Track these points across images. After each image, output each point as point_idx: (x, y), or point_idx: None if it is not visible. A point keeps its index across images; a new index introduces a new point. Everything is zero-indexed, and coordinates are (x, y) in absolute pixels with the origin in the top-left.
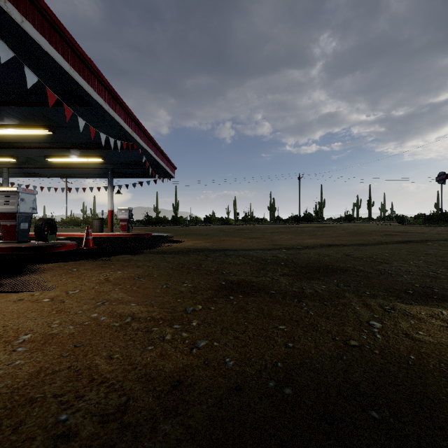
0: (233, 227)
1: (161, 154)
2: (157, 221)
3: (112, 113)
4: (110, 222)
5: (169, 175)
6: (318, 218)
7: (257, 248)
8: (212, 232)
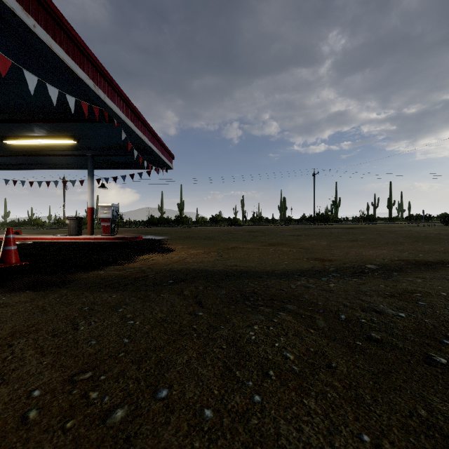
0: (242, 228)
1: (151, 134)
2: (159, 221)
3: (44, 38)
4: (90, 222)
5: (164, 164)
6: (335, 218)
7: (296, 270)
8: (218, 234)
